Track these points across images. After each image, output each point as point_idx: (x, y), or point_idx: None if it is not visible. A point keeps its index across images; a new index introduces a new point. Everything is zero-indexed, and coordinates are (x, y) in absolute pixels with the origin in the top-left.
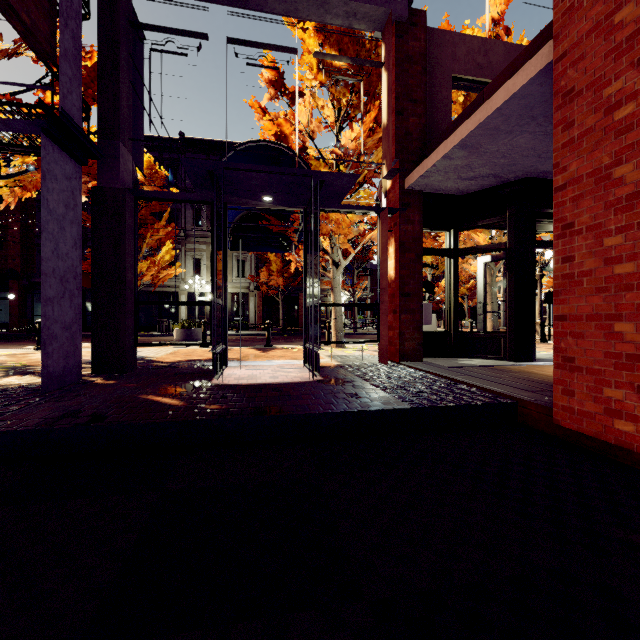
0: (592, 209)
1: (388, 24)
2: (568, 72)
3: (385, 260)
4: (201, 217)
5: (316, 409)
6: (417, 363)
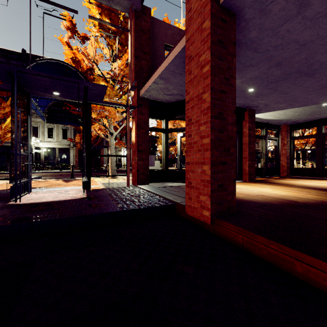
0: (197, 113)
1: (131, 10)
2: (190, 47)
3: (129, 132)
4: None
5: (63, 215)
6: (145, 186)
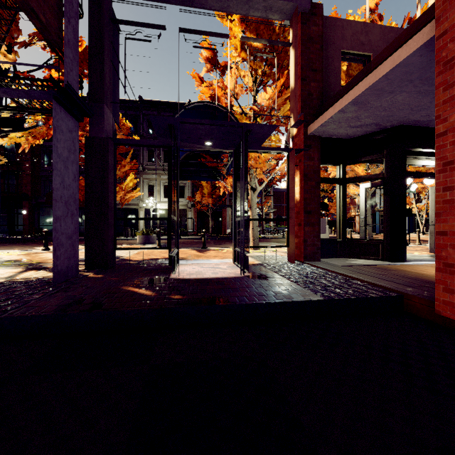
0: None
1: (295, 14)
2: (448, 46)
3: (293, 187)
4: (154, 155)
5: (252, 300)
6: (317, 262)
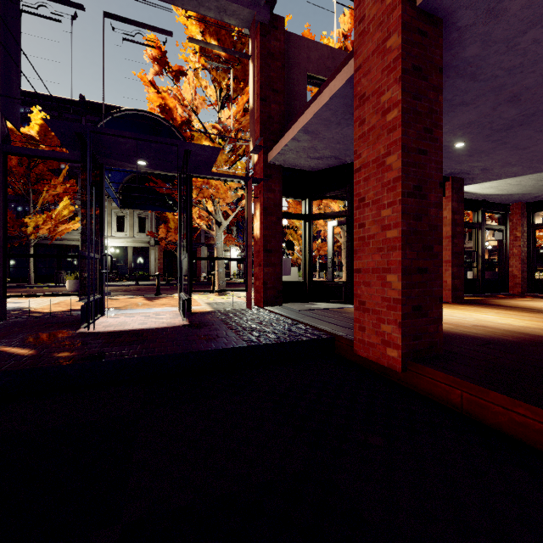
0: (375, 188)
1: (253, 23)
2: (362, 81)
3: (251, 221)
4: None
5: (163, 351)
6: (277, 307)
